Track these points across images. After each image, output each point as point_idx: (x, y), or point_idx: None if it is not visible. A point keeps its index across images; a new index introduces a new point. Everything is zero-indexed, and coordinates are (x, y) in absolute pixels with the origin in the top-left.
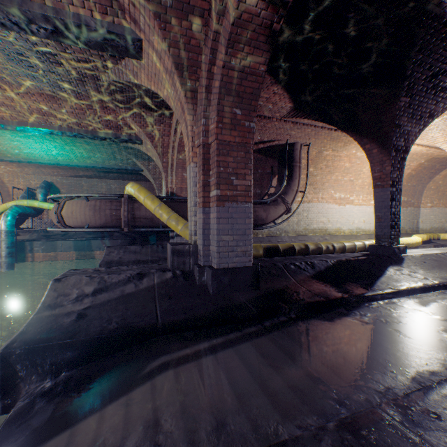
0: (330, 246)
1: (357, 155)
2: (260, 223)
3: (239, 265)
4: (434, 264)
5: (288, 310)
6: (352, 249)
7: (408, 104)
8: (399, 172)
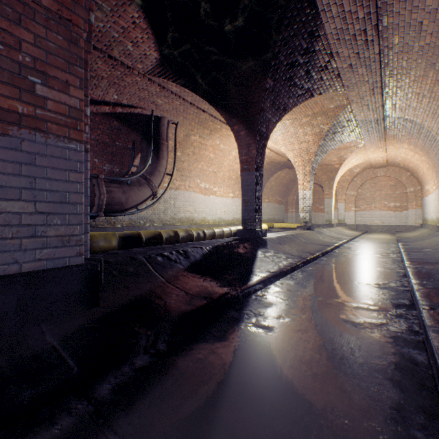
0: (201, 233)
1: (221, 147)
2: (117, 208)
3: (53, 264)
4: (286, 244)
5: (154, 338)
6: (221, 235)
7: (272, 88)
8: (261, 157)
